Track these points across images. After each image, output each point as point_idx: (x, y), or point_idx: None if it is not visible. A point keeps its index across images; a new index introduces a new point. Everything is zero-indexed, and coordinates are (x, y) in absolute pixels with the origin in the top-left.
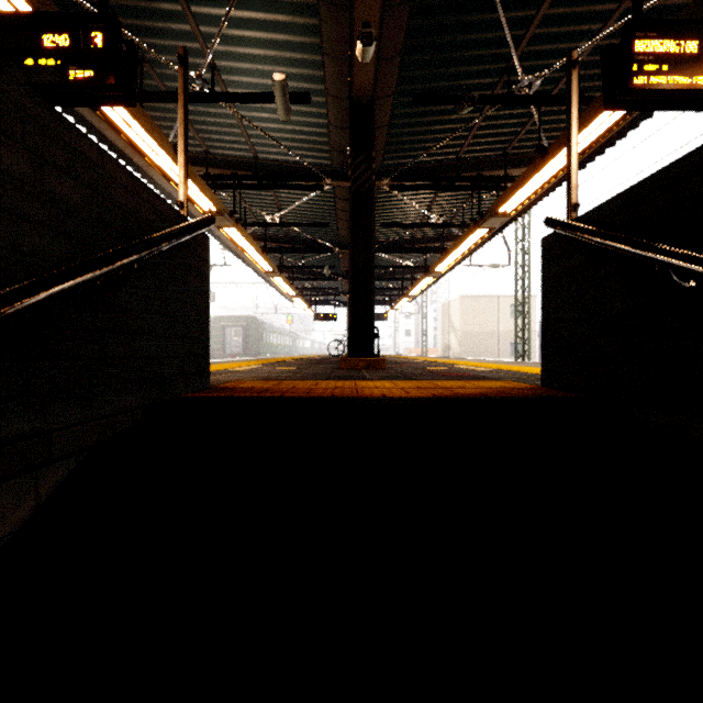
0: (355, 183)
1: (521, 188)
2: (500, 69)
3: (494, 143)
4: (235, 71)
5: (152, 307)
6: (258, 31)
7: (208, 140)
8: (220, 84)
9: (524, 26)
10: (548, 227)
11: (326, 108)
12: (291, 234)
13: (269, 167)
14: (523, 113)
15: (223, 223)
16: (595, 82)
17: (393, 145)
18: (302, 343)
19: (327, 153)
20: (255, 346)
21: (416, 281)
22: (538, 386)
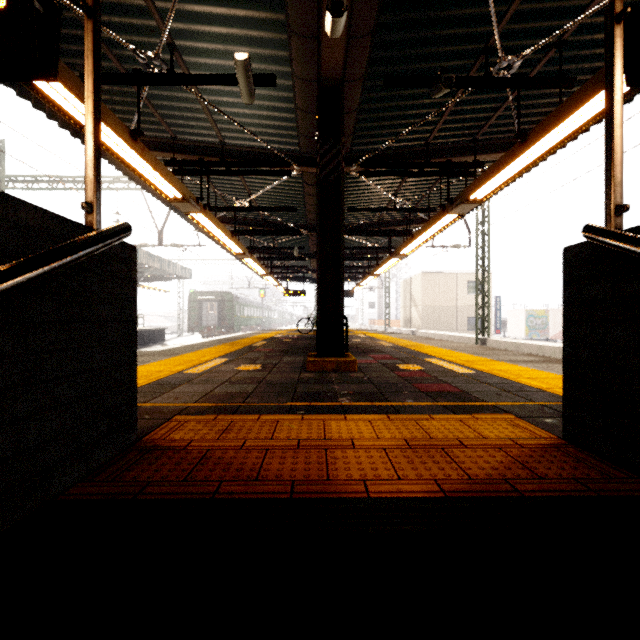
0: (323, 171)
1: (496, 175)
2: (476, 50)
3: (464, 128)
4: (197, 52)
5: (3, 378)
6: (218, 6)
7: (174, 125)
8: (181, 65)
9: (506, 1)
10: (591, 239)
11: (293, 91)
12: (261, 217)
13: (237, 153)
14: (496, 98)
15: (190, 209)
16: (574, 65)
17: (362, 131)
18: (274, 314)
19: (295, 138)
20: (230, 319)
21: (382, 262)
22: (558, 434)
